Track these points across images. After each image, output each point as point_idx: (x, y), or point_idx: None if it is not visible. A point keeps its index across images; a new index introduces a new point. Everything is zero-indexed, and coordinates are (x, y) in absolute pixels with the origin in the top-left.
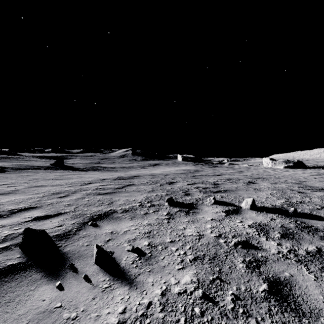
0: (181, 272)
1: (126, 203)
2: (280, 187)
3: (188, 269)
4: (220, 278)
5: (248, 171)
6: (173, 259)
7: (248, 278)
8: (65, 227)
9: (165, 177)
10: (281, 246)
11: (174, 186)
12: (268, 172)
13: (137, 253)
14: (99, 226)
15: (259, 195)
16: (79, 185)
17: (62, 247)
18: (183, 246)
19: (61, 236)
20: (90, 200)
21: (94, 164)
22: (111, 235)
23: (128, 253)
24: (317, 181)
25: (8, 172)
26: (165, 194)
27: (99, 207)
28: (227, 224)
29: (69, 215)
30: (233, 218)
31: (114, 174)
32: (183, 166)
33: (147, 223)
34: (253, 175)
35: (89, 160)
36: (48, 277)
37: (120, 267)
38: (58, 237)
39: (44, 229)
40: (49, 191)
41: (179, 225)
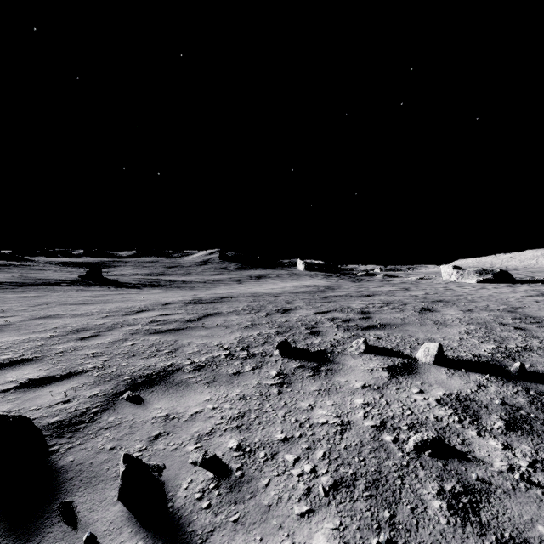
0: (306, 523)
1: (202, 351)
2: (480, 318)
3: (321, 514)
4: (396, 543)
5: (418, 288)
6: (290, 486)
7: (459, 542)
8: (77, 403)
9: (275, 299)
10: (512, 451)
11: (291, 317)
12: (453, 290)
13: (214, 471)
14: (144, 402)
15: (447, 335)
16: (122, 314)
17: (58, 453)
18: (310, 451)
19: (62, 425)
20: (136, 344)
21: (155, 276)
22: (164, 424)
23: (194, 471)
24: (542, 307)
25: (3, 290)
26: (274, 333)
27: (151, 360)
28: (395, 396)
29: (91, 376)
30: (405, 384)
31: (188, 294)
32: (306, 280)
33: (238, 395)
34: (428, 295)
35: (147, 269)
36: (7, 538)
37: (172, 508)
38: (58, 428)
39: (35, 408)
40: (66, 327)
41: (301, 400)
